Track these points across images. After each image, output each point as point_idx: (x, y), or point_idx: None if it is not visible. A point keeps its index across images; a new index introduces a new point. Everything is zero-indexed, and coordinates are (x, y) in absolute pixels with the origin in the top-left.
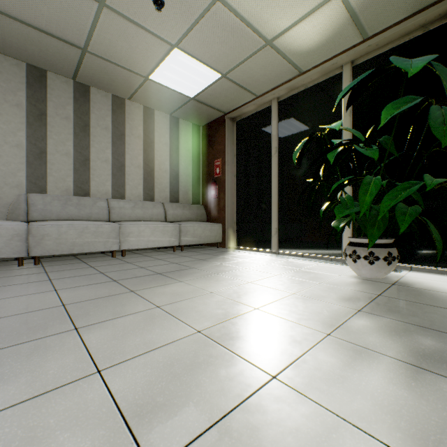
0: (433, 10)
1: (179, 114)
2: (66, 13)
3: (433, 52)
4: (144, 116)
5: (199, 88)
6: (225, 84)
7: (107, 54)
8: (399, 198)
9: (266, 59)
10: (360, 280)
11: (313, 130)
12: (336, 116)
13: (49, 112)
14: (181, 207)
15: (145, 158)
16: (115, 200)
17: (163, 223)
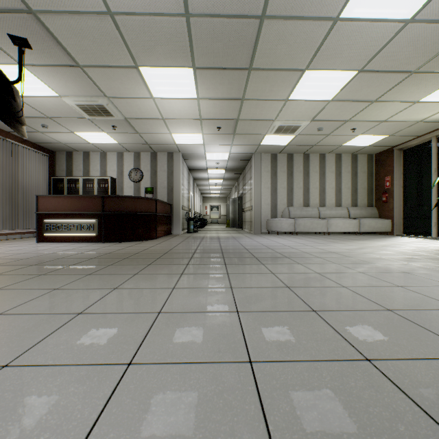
0: None
1: (357, 153)
2: (312, 140)
3: None
4: (335, 160)
5: (372, 142)
6: (391, 137)
7: (323, 144)
8: None
9: (419, 125)
10: None
11: None
12: None
13: (294, 171)
14: (359, 209)
15: (336, 183)
16: (321, 208)
17: (349, 219)
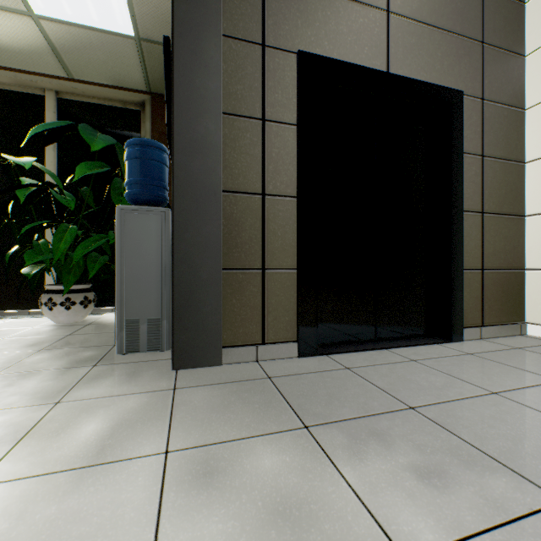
0: (129, 94)
1: None
2: None
3: (130, 128)
4: None
5: None
6: None
7: None
8: (91, 248)
9: None
10: (57, 327)
11: (4, 149)
12: (38, 143)
13: None
14: None
15: None
16: None
17: None
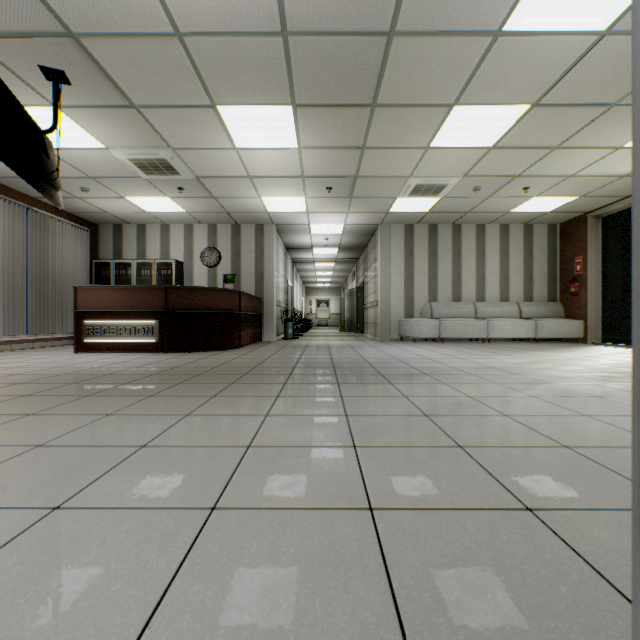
0: None
1: (532, 222)
2: (465, 204)
3: None
4: (500, 233)
5: (555, 206)
6: (583, 200)
7: (482, 210)
8: None
9: (625, 181)
10: None
11: None
12: None
13: (438, 249)
14: (535, 305)
15: (501, 266)
16: (479, 303)
17: (519, 320)
